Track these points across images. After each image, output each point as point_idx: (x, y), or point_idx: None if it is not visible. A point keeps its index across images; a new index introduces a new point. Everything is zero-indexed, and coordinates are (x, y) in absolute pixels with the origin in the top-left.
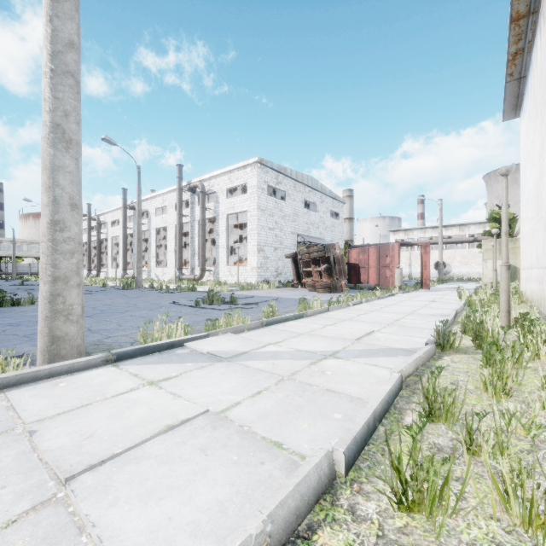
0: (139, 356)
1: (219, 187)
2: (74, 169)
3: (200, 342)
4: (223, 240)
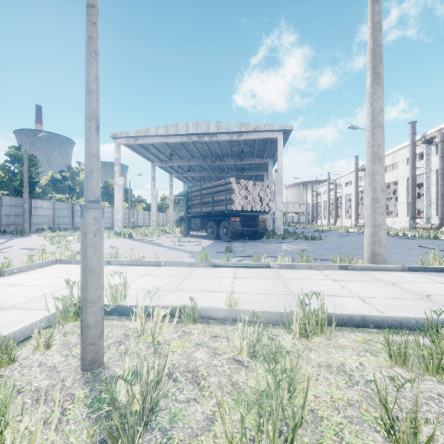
0: (421, 271)
1: None
2: (382, 171)
3: None
4: None
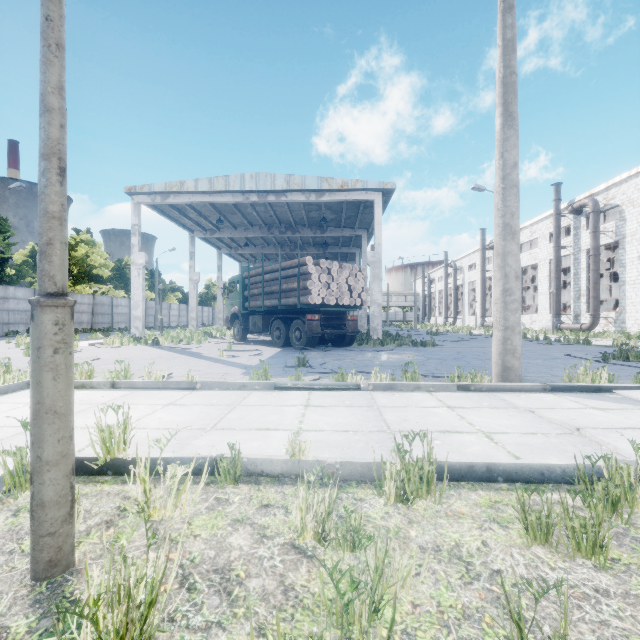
0: (568, 391)
1: (625, 197)
2: (517, 251)
3: (631, 392)
4: (634, 272)
